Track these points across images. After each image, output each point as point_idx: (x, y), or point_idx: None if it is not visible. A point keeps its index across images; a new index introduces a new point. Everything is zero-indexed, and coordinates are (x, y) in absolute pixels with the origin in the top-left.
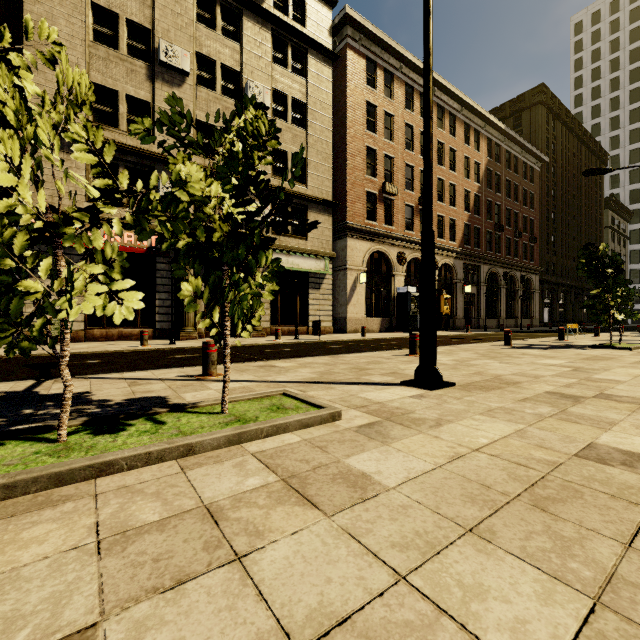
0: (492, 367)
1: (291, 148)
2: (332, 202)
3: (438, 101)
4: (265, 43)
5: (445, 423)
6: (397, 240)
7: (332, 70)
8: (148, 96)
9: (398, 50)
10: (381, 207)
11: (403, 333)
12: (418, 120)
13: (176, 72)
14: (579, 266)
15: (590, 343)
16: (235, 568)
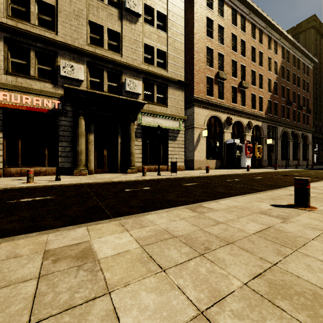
0: None
1: (156, 45)
2: (184, 82)
3: (252, 21)
4: None
5: None
6: (226, 109)
7: None
8: (53, 1)
9: None
10: (216, 87)
11: (232, 170)
12: (239, 32)
13: None
14: None
15: None
16: None
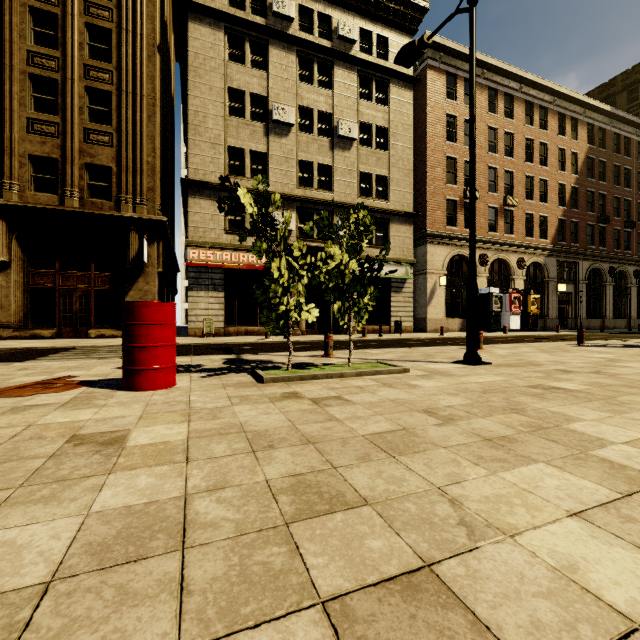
0: (536, 357)
1: (375, 170)
2: (412, 213)
3: (525, 97)
4: (353, 84)
5: (466, 376)
6: (479, 242)
7: (413, 90)
8: (264, 148)
9: (479, 58)
10: (462, 212)
11: (484, 333)
12: (502, 121)
13: (284, 125)
14: None
15: None
16: (371, 393)
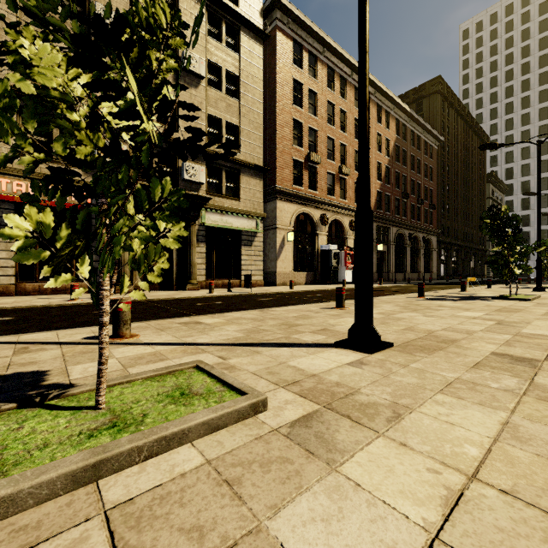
0: (419, 321)
1: (225, 116)
2: (263, 167)
3: (355, 84)
4: None
5: (405, 412)
6: (320, 203)
7: (263, 49)
8: None
9: (321, 35)
10: (306, 174)
11: (326, 286)
12: (338, 99)
13: None
14: (483, 226)
15: (489, 294)
16: None
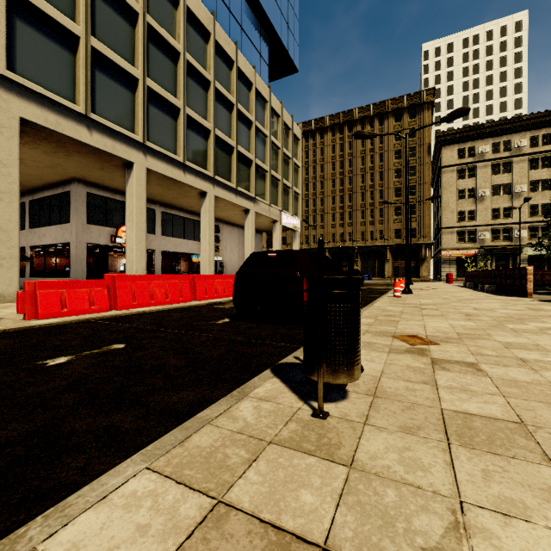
0: None
1: (540, 201)
2: None
3: None
4: (524, 165)
5: None
6: None
7: None
8: (474, 208)
9: None
10: None
11: None
12: None
13: (484, 196)
14: None
15: None
16: None
